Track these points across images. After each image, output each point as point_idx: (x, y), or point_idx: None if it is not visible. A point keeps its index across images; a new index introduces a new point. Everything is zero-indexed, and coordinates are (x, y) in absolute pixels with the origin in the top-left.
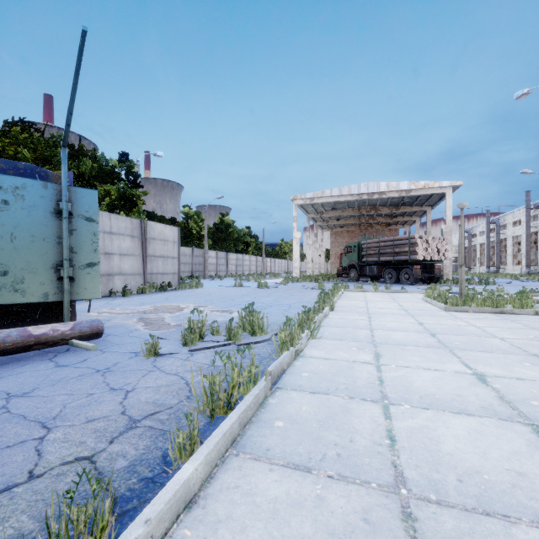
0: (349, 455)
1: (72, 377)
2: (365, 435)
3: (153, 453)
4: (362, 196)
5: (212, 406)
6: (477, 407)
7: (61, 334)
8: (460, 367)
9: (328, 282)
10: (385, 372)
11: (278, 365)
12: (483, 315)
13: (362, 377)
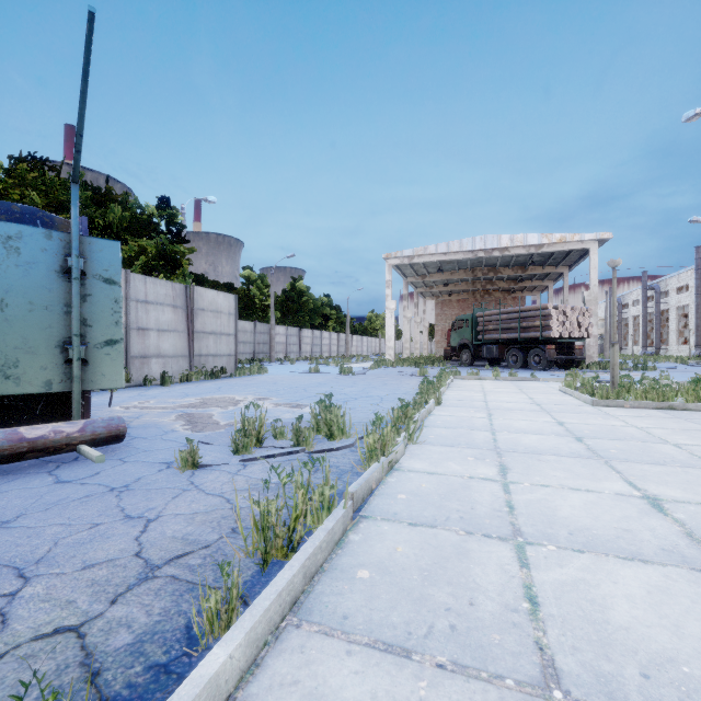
0: (468, 627)
1: (75, 499)
2: (492, 595)
3: (173, 621)
4: (477, 254)
5: (265, 547)
6: (655, 549)
7: (67, 437)
8: (622, 487)
9: (433, 367)
10: (515, 494)
11: (363, 483)
12: (646, 411)
13: (483, 501)
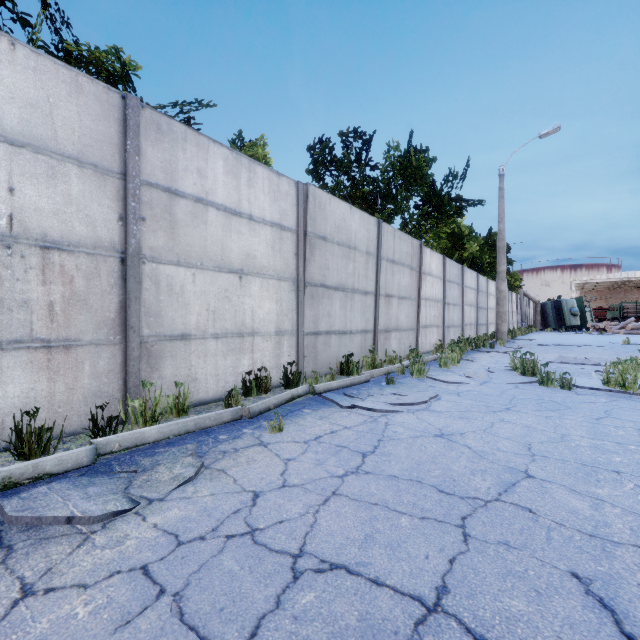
0: None
1: None
2: None
3: None
4: (623, 279)
5: None
6: None
7: None
8: None
9: None
10: None
11: None
12: None
13: None
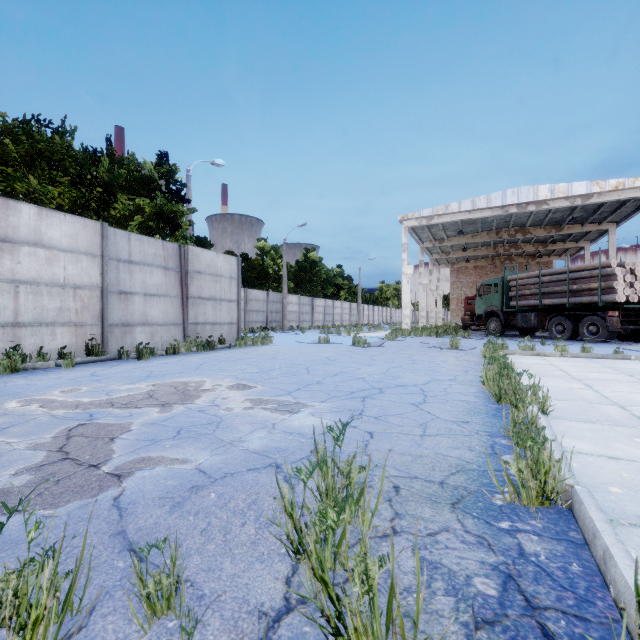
0: None
1: None
2: None
3: None
4: (508, 209)
5: None
6: None
7: None
8: None
9: (457, 337)
10: None
11: None
12: None
13: None
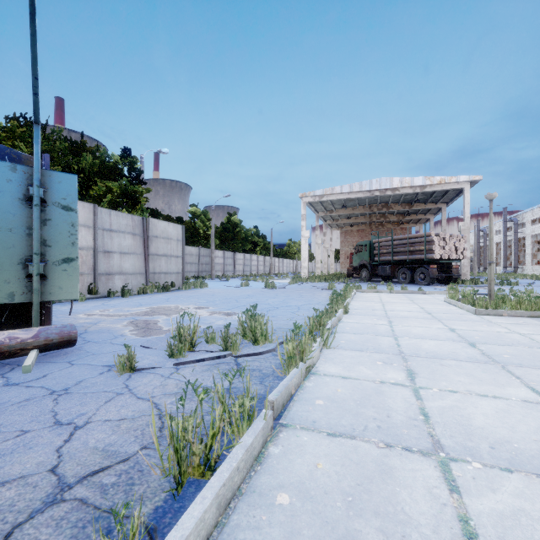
0: None
1: (15, 403)
2: (426, 531)
3: None
4: (374, 193)
5: (179, 468)
6: None
7: (21, 343)
8: (527, 393)
9: (339, 282)
10: (427, 400)
11: (283, 390)
12: (522, 319)
13: (398, 408)
